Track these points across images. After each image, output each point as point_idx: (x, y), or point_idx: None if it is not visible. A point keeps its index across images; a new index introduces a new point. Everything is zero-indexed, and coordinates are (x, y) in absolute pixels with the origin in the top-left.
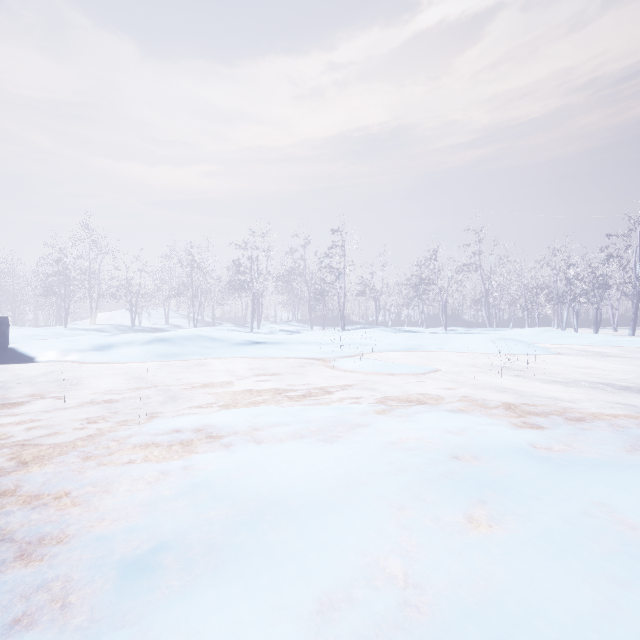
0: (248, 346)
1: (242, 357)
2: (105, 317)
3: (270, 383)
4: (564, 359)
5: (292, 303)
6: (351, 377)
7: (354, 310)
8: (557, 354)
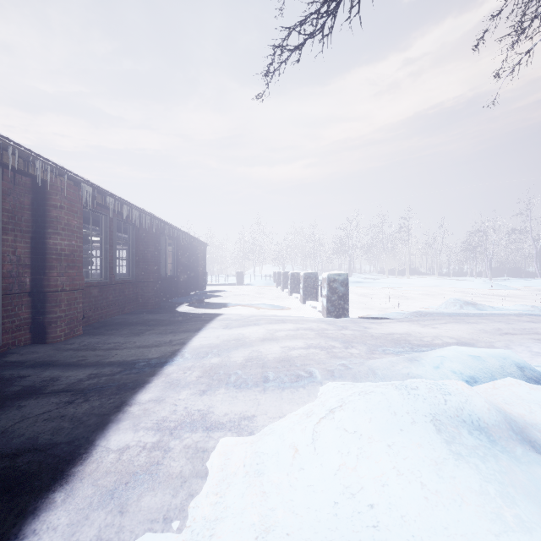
0: (357, 283)
1: (356, 287)
2: (258, 270)
3: (370, 291)
4: (513, 292)
5: (373, 259)
6: (396, 291)
7: (422, 264)
8: (512, 290)
